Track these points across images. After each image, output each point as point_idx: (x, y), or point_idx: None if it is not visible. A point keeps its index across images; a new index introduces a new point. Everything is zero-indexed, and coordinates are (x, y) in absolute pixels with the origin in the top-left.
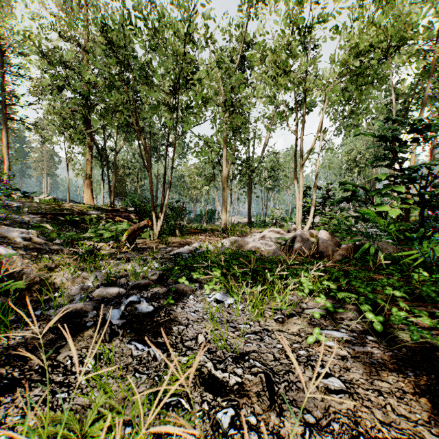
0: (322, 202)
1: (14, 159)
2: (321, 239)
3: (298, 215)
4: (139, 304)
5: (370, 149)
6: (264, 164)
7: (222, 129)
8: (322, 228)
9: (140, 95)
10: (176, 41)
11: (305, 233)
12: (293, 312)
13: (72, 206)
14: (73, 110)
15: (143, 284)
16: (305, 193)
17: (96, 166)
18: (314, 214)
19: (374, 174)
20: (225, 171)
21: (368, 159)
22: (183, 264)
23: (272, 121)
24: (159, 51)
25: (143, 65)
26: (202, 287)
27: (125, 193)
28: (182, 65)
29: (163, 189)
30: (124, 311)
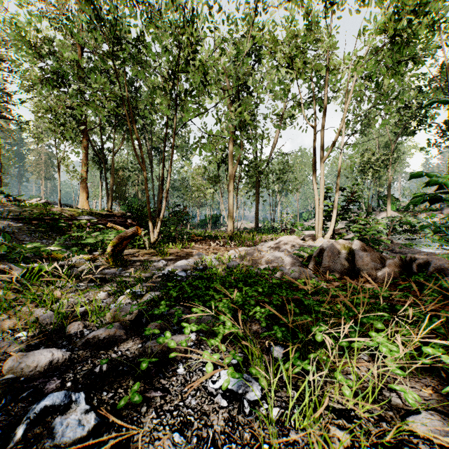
0: (345, 206)
1: (8, 161)
2: (357, 251)
3: (319, 220)
4: (63, 415)
5: (384, 150)
6: (271, 167)
7: (229, 121)
8: (355, 238)
9: (140, 91)
10: (174, 10)
11: (335, 244)
12: (387, 428)
13: (61, 211)
14: (66, 107)
15: (104, 337)
16: (325, 195)
17: (92, 167)
18: (336, 219)
19: (389, 177)
20: (231, 173)
21: (383, 161)
22: (174, 295)
23: (282, 119)
24: (153, 24)
25: (135, 42)
26: (201, 341)
27: (124, 196)
28: (181, 41)
29: (161, 191)
30: (18, 446)
